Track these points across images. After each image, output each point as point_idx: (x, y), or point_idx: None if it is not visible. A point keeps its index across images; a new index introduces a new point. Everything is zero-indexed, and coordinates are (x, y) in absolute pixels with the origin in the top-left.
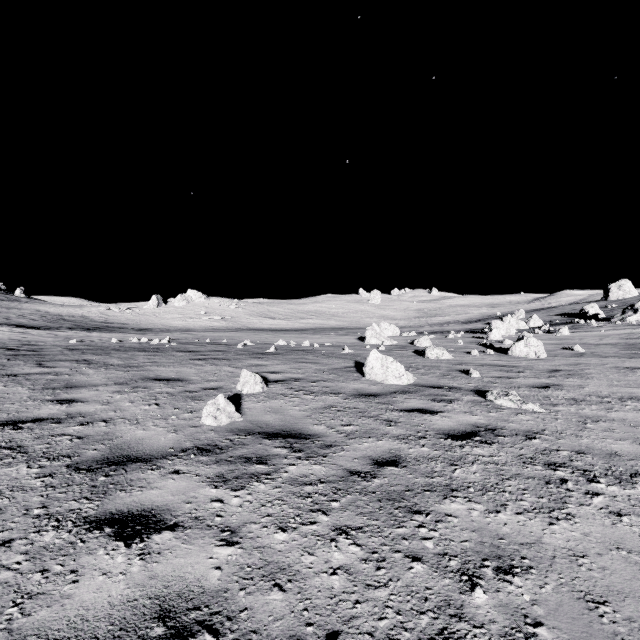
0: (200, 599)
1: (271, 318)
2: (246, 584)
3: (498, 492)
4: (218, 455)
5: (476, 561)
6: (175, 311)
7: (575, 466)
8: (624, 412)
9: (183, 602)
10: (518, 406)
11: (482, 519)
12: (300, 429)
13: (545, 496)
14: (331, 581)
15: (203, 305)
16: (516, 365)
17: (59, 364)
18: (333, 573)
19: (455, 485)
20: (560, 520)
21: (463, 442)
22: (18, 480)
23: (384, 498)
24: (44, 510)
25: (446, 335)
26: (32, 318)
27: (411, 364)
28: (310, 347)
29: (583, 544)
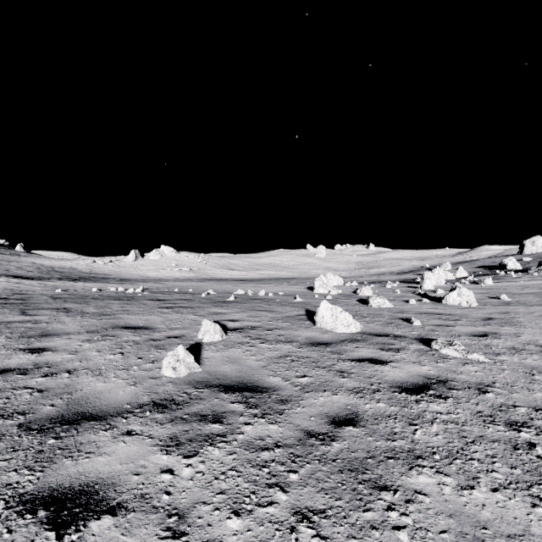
0: None
1: (232, 269)
2: None
3: (466, 460)
4: (174, 412)
5: None
6: (150, 264)
7: (538, 426)
8: None
9: None
10: (463, 356)
11: (456, 498)
12: (256, 381)
13: (517, 466)
14: None
15: (174, 258)
16: (452, 313)
17: (41, 312)
18: None
19: (419, 450)
20: None
21: (418, 396)
22: None
23: (346, 468)
24: None
25: (384, 285)
26: (28, 270)
27: (356, 312)
28: (265, 296)
29: None
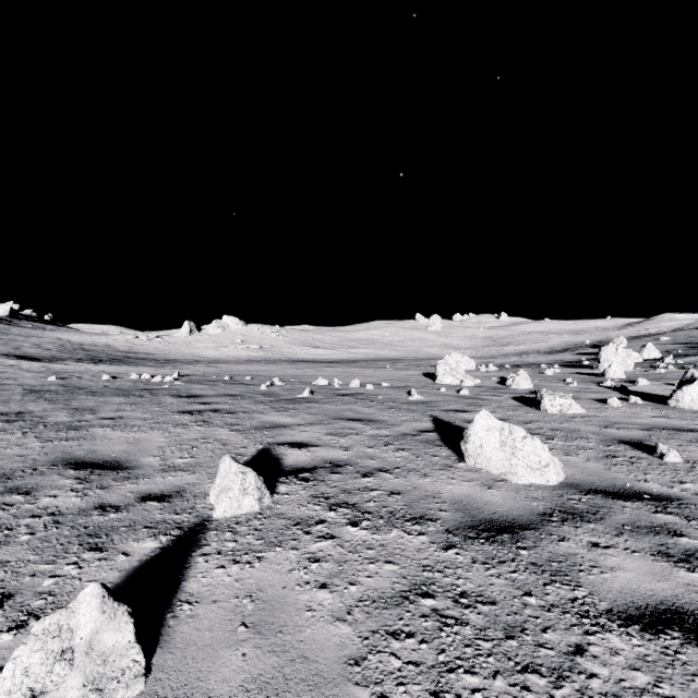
0: None
1: (316, 347)
2: None
3: None
4: None
5: None
6: (209, 339)
7: None
8: None
9: None
10: None
11: None
12: None
13: None
14: None
15: (240, 333)
16: None
17: None
18: None
19: None
20: None
21: None
22: None
23: None
24: None
25: (538, 370)
26: (47, 347)
27: (527, 425)
28: (361, 389)
29: None
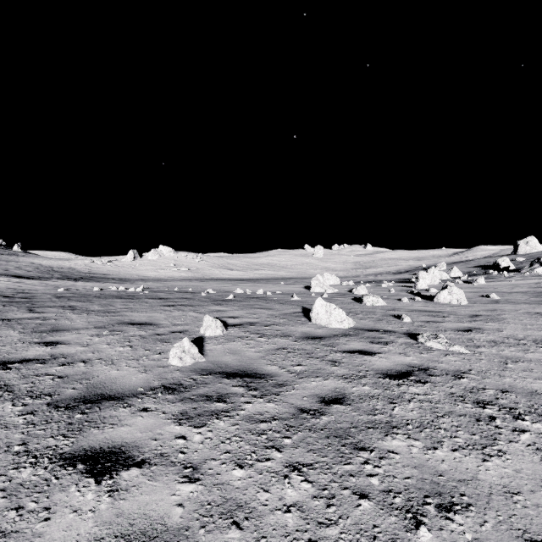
0: (163, 538)
1: (230, 269)
2: (206, 522)
3: (434, 429)
4: (182, 393)
5: (419, 498)
6: (149, 263)
7: (501, 404)
8: (539, 353)
9: (147, 541)
10: (446, 348)
11: (421, 456)
12: (255, 369)
13: (477, 433)
14: (285, 519)
15: (172, 258)
16: (441, 311)
17: (47, 310)
18: (287, 510)
19: (395, 422)
20: (492, 457)
21: (400, 381)
22: (3, 417)
23: (331, 435)
24: (24, 447)
25: (379, 284)
26: (27, 269)
27: (351, 310)
28: (263, 295)
29: (516, 481)
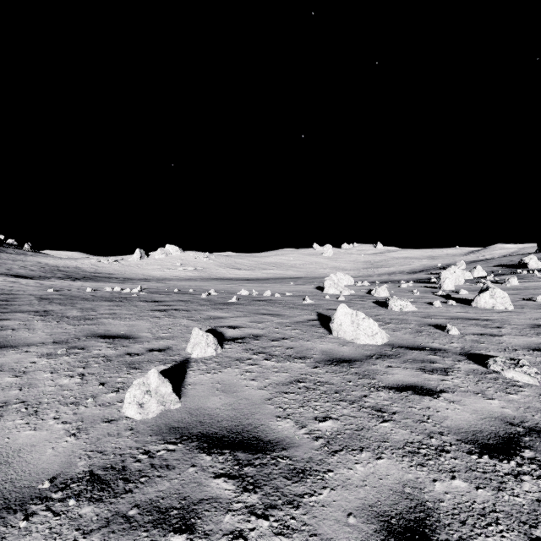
0: None
1: (237, 269)
2: None
3: None
4: (116, 500)
5: None
6: (155, 263)
7: None
8: None
9: None
10: (539, 382)
11: None
12: (257, 428)
13: None
14: None
15: (179, 258)
16: (489, 318)
17: (15, 316)
18: None
19: None
20: None
21: (512, 464)
22: None
23: None
24: None
25: (397, 284)
26: (32, 269)
27: (376, 317)
28: (271, 297)
29: None
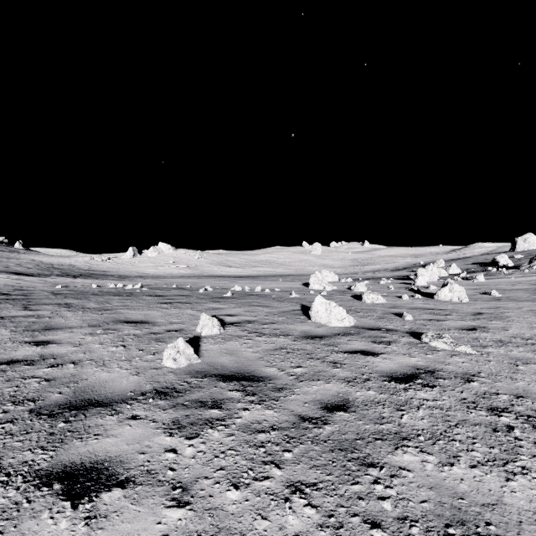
0: None
1: (229, 266)
2: None
3: (448, 441)
4: (175, 399)
5: (439, 528)
6: (148, 260)
7: (517, 411)
8: None
9: None
10: (452, 348)
11: (437, 473)
12: (253, 371)
13: (495, 446)
14: None
15: (172, 255)
16: (443, 308)
17: (43, 307)
18: None
19: (405, 433)
20: (517, 475)
21: (406, 385)
22: None
23: (336, 448)
24: None
25: (378, 281)
26: (28, 266)
27: (350, 307)
28: (262, 292)
29: None
